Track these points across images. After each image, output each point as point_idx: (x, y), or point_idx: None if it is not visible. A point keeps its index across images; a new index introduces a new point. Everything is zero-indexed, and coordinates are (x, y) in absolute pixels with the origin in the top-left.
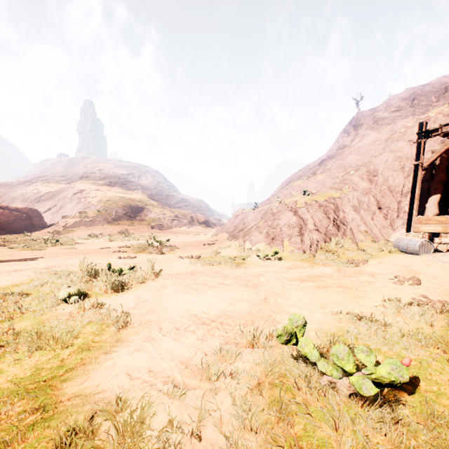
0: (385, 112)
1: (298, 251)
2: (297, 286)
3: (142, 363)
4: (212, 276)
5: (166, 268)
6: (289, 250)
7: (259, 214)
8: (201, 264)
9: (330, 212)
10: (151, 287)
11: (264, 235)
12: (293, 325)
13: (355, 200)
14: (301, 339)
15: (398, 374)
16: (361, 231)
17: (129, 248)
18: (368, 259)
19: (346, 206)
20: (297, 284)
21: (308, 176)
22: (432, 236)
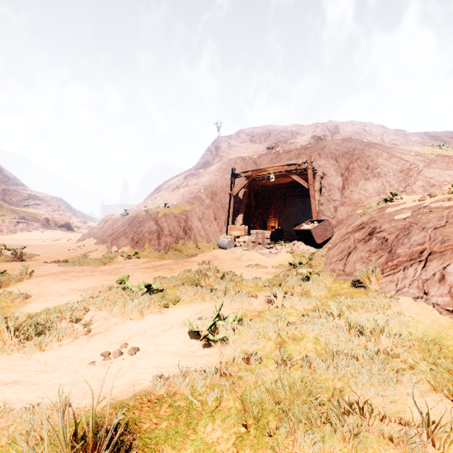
0: (236, 141)
1: (155, 251)
2: (143, 271)
3: (48, 305)
4: (83, 272)
5: (36, 271)
6: (149, 250)
7: (128, 221)
8: (71, 265)
9: (182, 222)
10: (30, 283)
11: (129, 240)
12: (124, 277)
13: (200, 212)
14: (127, 282)
15: (158, 286)
16: (201, 235)
17: None
18: (199, 254)
19: (193, 217)
20: (144, 270)
21: (173, 189)
22: (237, 238)
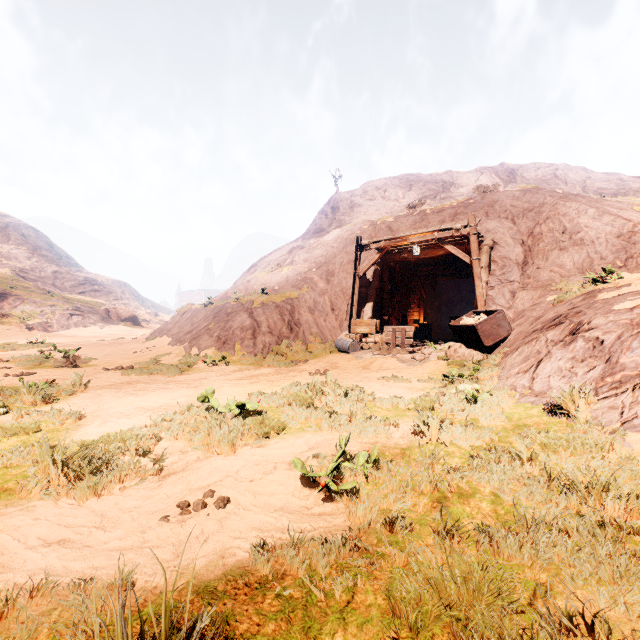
0: (361, 199)
1: (250, 355)
2: (233, 383)
3: (107, 429)
4: (153, 383)
5: (92, 381)
6: (240, 354)
7: (213, 312)
8: (137, 374)
9: (286, 314)
10: (85, 397)
11: (214, 339)
12: (208, 393)
13: (312, 301)
14: (211, 399)
15: (254, 406)
16: (312, 332)
17: (9, 362)
18: (310, 359)
19: (302, 307)
20: (235, 382)
21: (273, 268)
22: (364, 337)
